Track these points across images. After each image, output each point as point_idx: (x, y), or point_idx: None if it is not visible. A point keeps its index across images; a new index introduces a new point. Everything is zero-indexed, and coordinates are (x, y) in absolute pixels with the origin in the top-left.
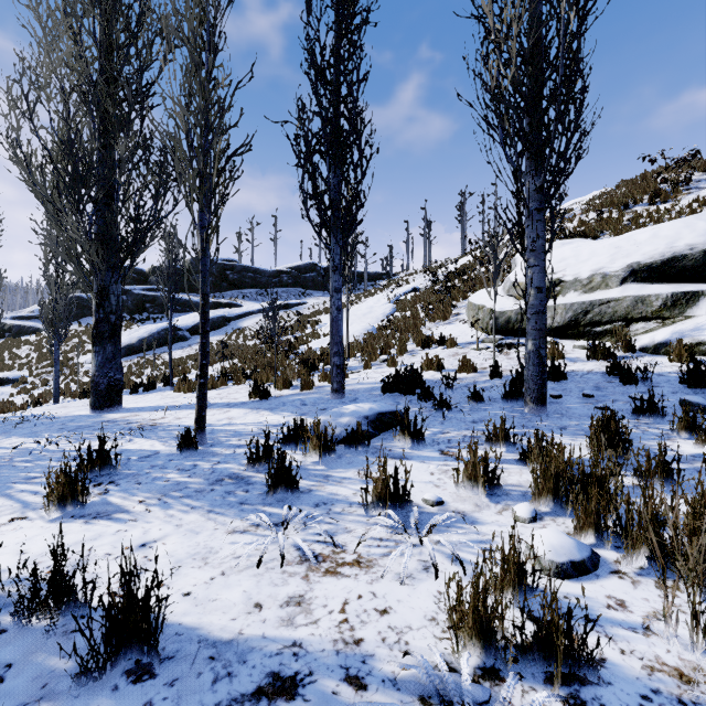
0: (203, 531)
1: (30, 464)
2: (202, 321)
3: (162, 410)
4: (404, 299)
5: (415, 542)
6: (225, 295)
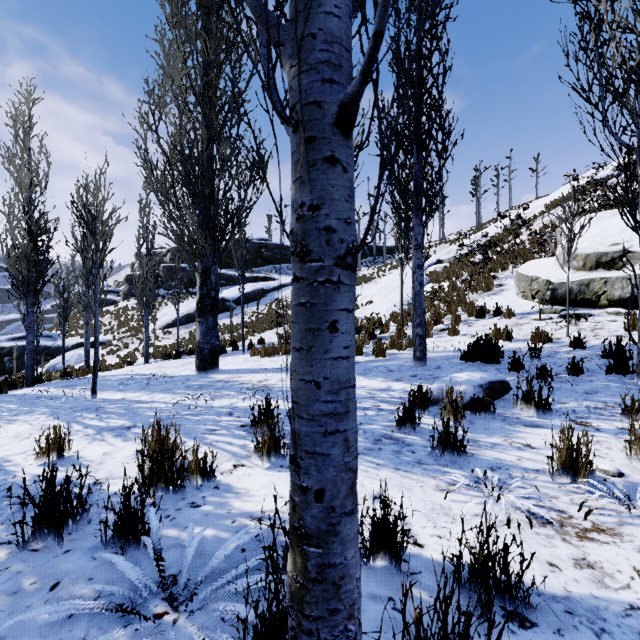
0: (412, 487)
1: (199, 418)
2: None
3: (259, 373)
4: (436, 271)
5: (635, 512)
6: (261, 270)
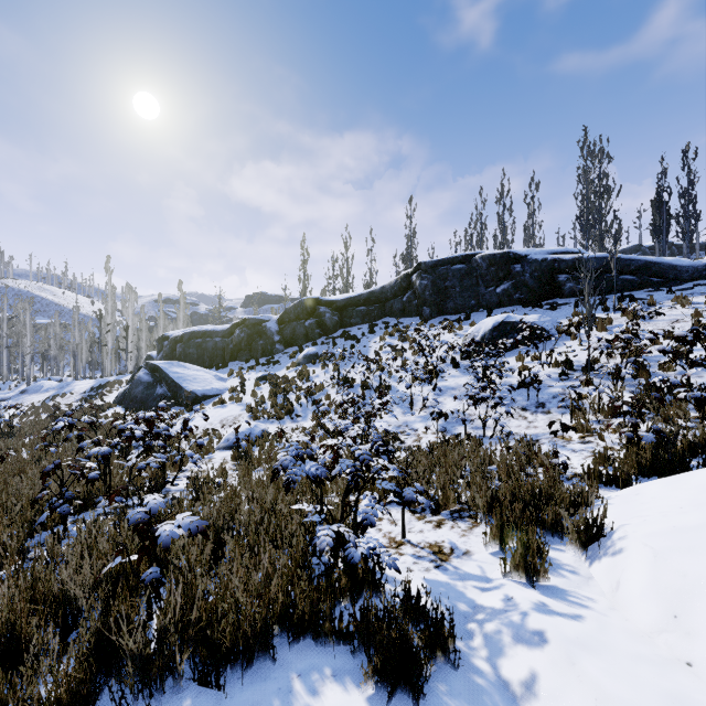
0: None
1: None
2: None
3: None
4: None
5: None
6: None
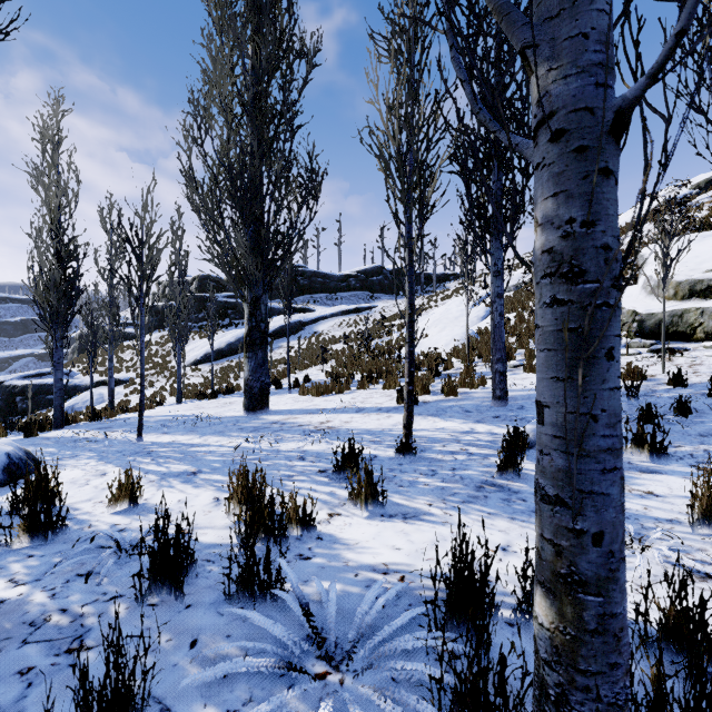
0: None
1: (268, 463)
2: (409, 330)
3: (316, 414)
4: None
5: None
6: (297, 300)
